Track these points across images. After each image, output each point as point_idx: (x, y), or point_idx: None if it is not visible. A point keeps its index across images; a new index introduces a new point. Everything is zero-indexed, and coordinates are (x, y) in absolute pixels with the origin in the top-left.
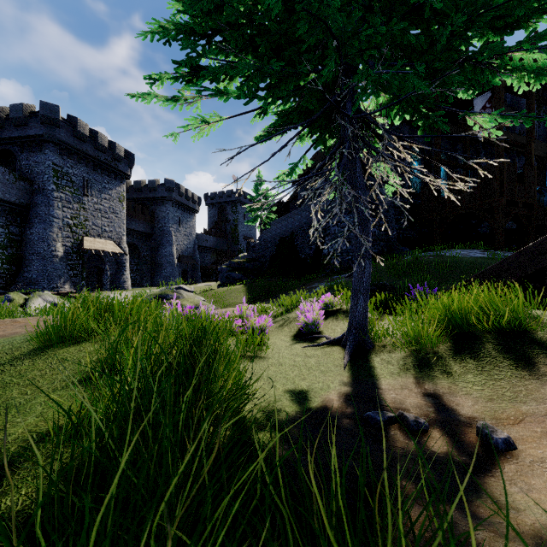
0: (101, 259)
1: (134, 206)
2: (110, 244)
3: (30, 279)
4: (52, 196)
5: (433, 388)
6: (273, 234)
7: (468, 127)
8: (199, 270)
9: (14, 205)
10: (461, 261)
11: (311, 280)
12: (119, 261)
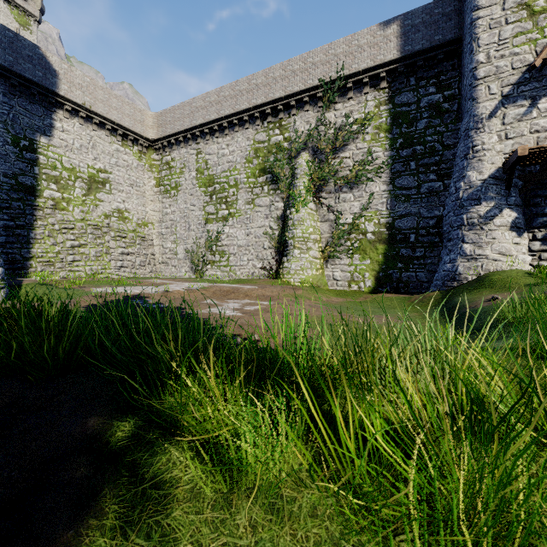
0: None
1: None
2: None
3: None
4: None
5: None
6: None
7: None
8: None
9: None
10: None
11: None
12: None
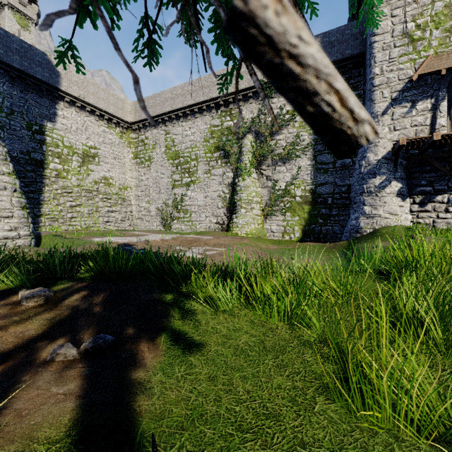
0: None
1: None
2: None
3: None
4: None
5: None
6: None
7: None
8: None
9: None
10: None
11: None
12: None
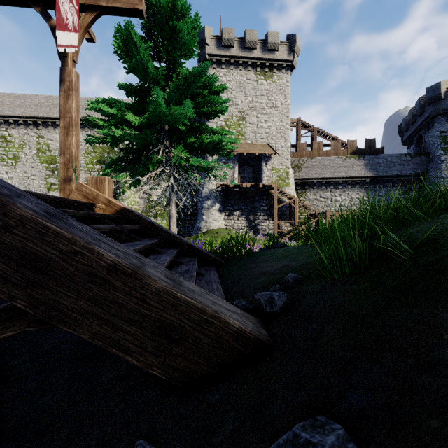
0: None
1: None
2: None
3: None
4: (439, 160)
5: None
6: None
7: None
8: None
9: (411, 176)
10: None
11: None
12: None
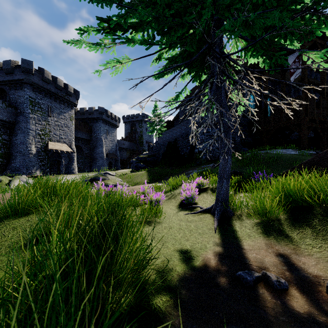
0: (59, 155)
1: (80, 123)
2: (65, 146)
3: (15, 168)
4: (29, 116)
5: (282, 249)
6: (164, 140)
7: (284, 74)
8: (119, 162)
9: (5, 122)
10: (283, 156)
11: (188, 168)
12: (70, 157)
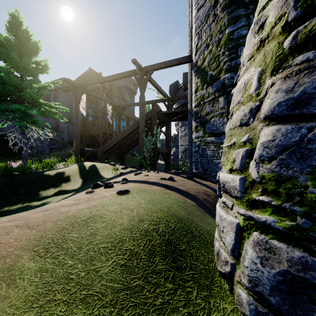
0: None
1: None
2: None
3: None
4: None
5: None
6: None
7: (97, 103)
8: None
9: None
10: None
11: (19, 159)
12: None
